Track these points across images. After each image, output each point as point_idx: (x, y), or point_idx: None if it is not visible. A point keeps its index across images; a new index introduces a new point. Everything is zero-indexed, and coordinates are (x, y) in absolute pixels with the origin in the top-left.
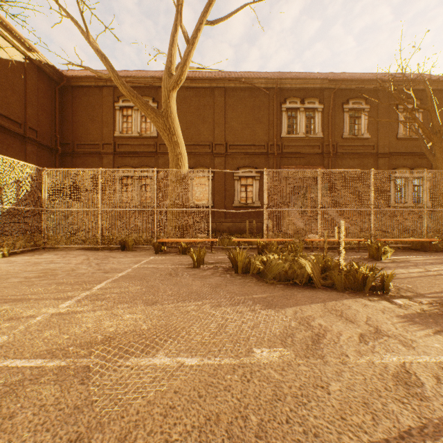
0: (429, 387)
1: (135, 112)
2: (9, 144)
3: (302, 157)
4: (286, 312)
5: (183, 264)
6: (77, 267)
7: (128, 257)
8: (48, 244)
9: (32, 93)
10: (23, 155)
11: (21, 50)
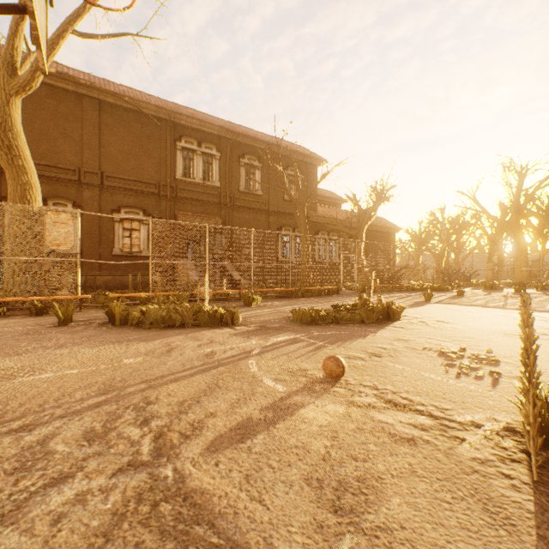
0: (218, 354)
1: None
2: None
3: (200, 204)
4: (155, 342)
5: (42, 324)
6: None
7: None
8: None
9: None
10: None
11: None
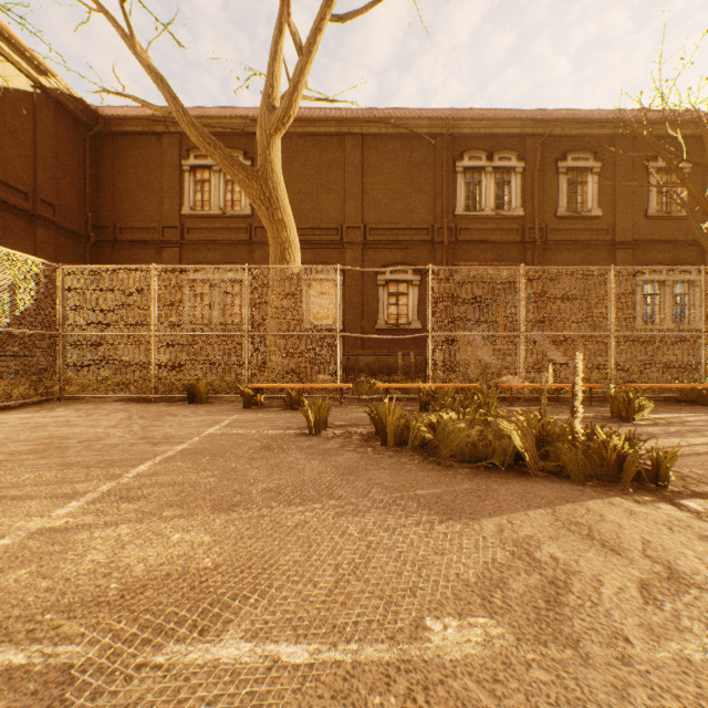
0: None
1: (215, 175)
2: (7, 226)
3: (490, 248)
4: (482, 528)
5: (290, 427)
6: (106, 433)
7: (198, 415)
8: (68, 392)
9: (46, 143)
10: (31, 245)
11: (28, 73)
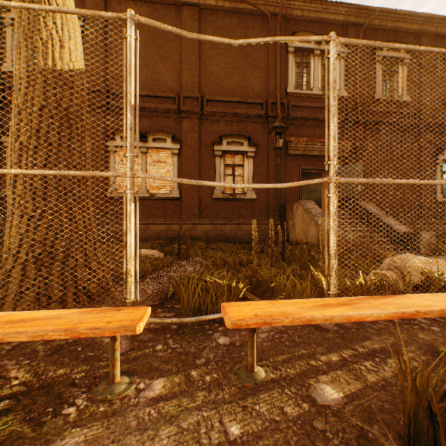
0: None
1: None
2: None
3: (318, 125)
4: None
5: None
6: None
7: None
8: None
9: None
10: None
11: None
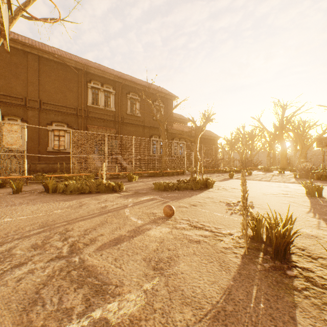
0: (109, 207)
1: None
2: None
3: (102, 121)
4: (73, 201)
5: (2, 193)
6: None
7: None
8: None
9: None
10: None
11: None
